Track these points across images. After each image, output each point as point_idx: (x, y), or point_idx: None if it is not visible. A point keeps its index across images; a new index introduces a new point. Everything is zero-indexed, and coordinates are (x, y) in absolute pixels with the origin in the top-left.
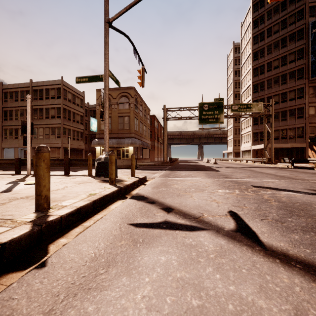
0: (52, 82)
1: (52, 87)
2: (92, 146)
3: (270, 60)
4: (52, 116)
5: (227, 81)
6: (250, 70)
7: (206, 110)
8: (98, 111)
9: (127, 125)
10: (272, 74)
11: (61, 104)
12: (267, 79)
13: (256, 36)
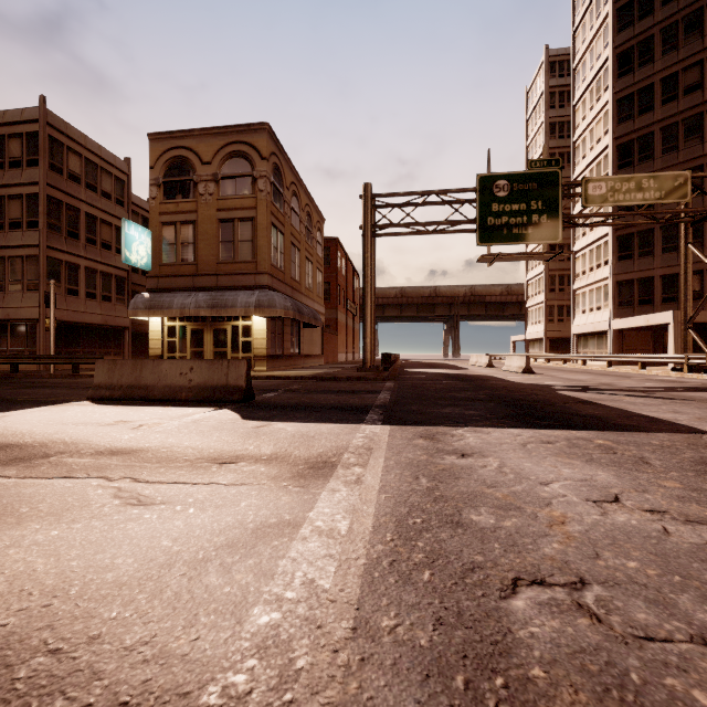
0: (11, 116)
1: (12, 130)
2: (131, 315)
3: (672, 69)
4: (12, 223)
5: (527, 154)
6: (605, 107)
7: (501, 198)
8: (156, 205)
9: (246, 249)
10: (679, 110)
11: (41, 183)
12: (664, 126)
13: (629, 5)
